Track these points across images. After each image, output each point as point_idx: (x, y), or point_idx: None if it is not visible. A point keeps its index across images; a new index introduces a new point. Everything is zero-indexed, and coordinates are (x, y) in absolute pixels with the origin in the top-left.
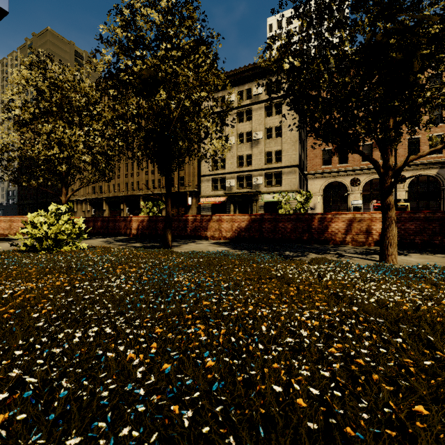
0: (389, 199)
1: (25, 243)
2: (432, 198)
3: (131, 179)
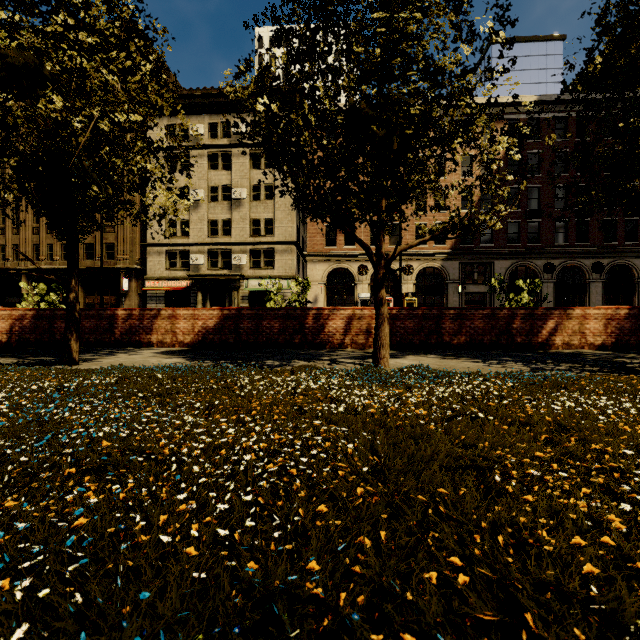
0: (382, 293)
1: None
2: (437, 293)
3: (0, 239)
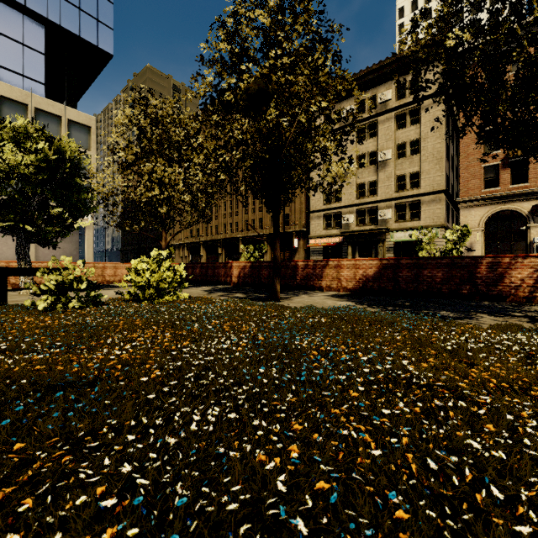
0: None
1: (129, 292)
2: None
3: (230, 220)
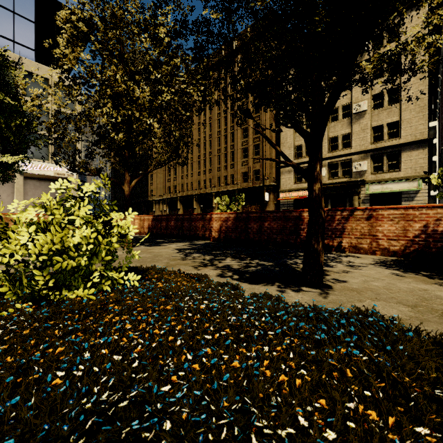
0: None
1: None
2: None
3: (204, 177)
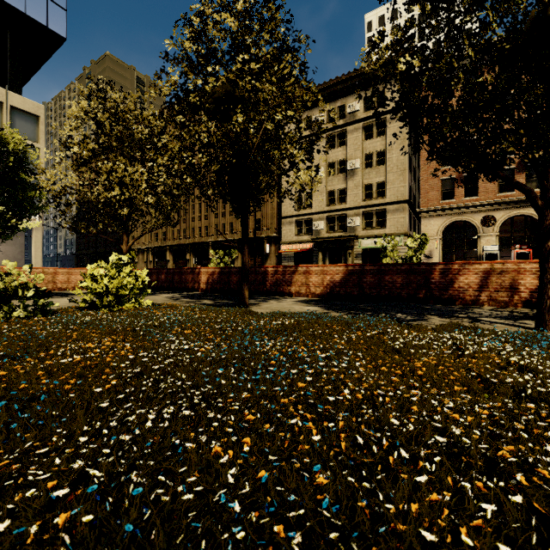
0: None
1: (84, 299)
2: None
3: (199, 224)
